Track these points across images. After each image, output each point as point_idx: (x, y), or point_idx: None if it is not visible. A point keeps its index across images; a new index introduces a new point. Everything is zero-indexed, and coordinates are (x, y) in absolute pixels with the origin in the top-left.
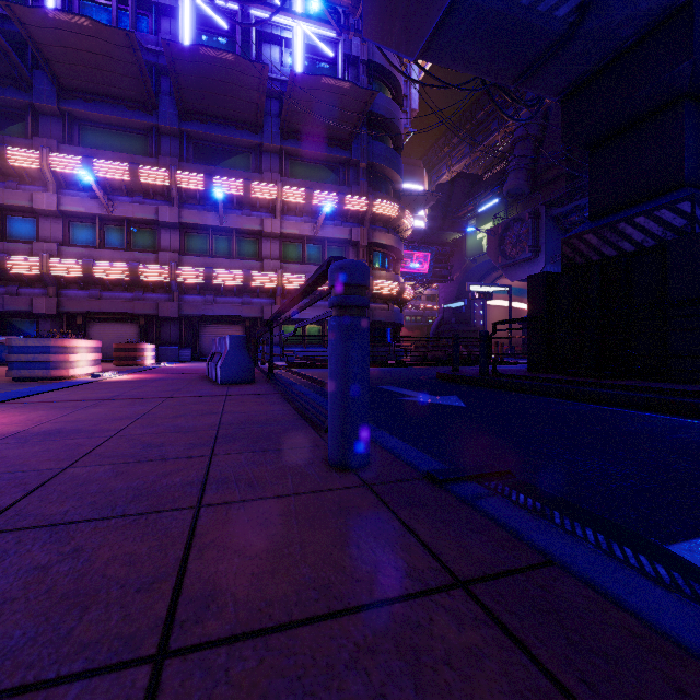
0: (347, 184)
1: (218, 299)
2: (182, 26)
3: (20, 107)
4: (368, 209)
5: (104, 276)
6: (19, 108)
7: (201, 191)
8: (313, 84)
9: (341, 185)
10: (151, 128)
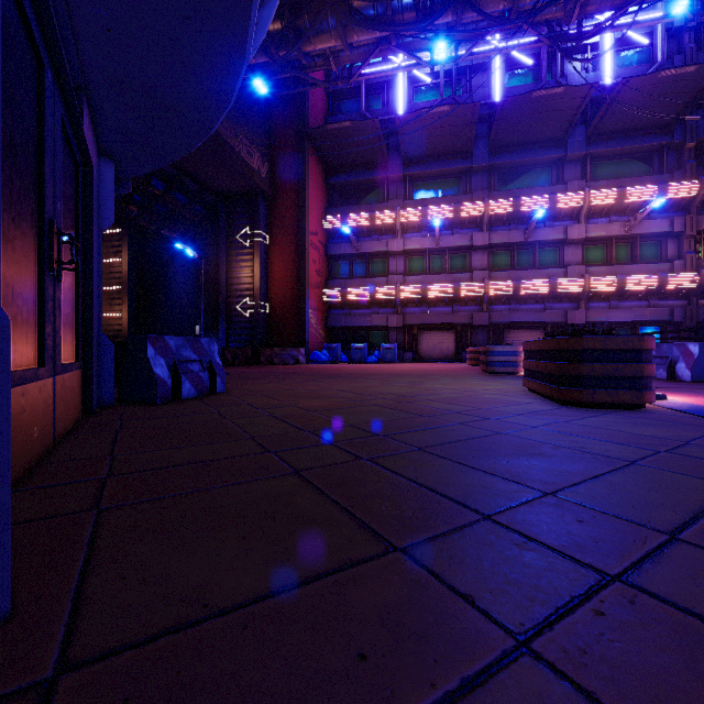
0: (663, 171)
1: (521, 307)
2: (493, 76)
3: (378, 182)
4: (698, 193)
5: (434, 295)
6: (377, 183)
7: (508, 214)
8: (645, 82)
9: (656, 174)
10: (465, 170)
